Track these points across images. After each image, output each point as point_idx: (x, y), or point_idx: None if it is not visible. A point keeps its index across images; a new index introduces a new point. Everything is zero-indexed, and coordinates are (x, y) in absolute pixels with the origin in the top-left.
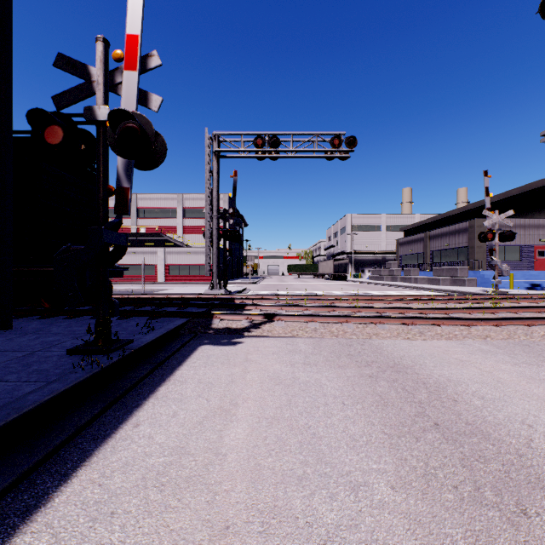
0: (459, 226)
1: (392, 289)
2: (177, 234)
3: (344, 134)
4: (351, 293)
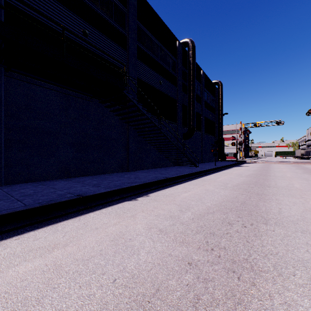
0: None
1: None
2: None
3: (280, 120)
4: None
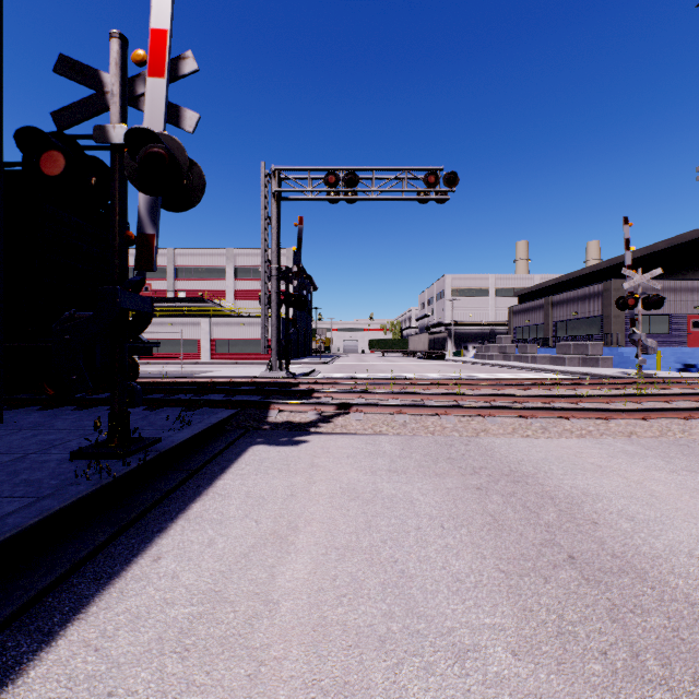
0: (590, 289)
1: (504, 370)
2: (227, 300)
3: (442, 170)
4: (451, 376)
